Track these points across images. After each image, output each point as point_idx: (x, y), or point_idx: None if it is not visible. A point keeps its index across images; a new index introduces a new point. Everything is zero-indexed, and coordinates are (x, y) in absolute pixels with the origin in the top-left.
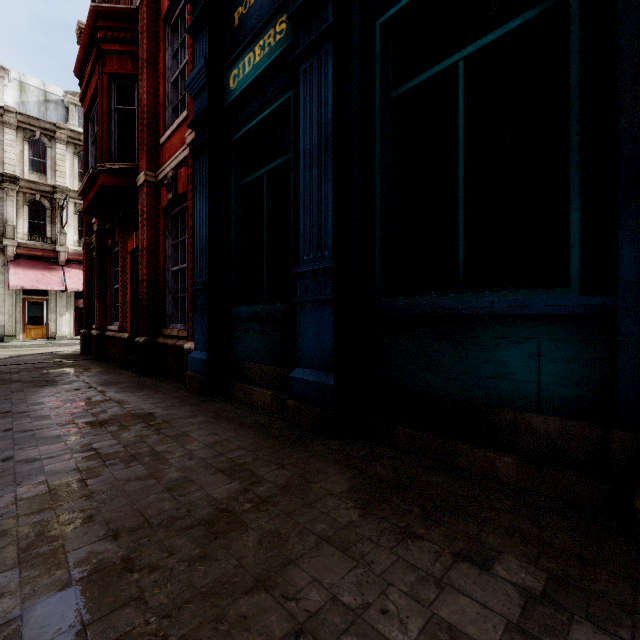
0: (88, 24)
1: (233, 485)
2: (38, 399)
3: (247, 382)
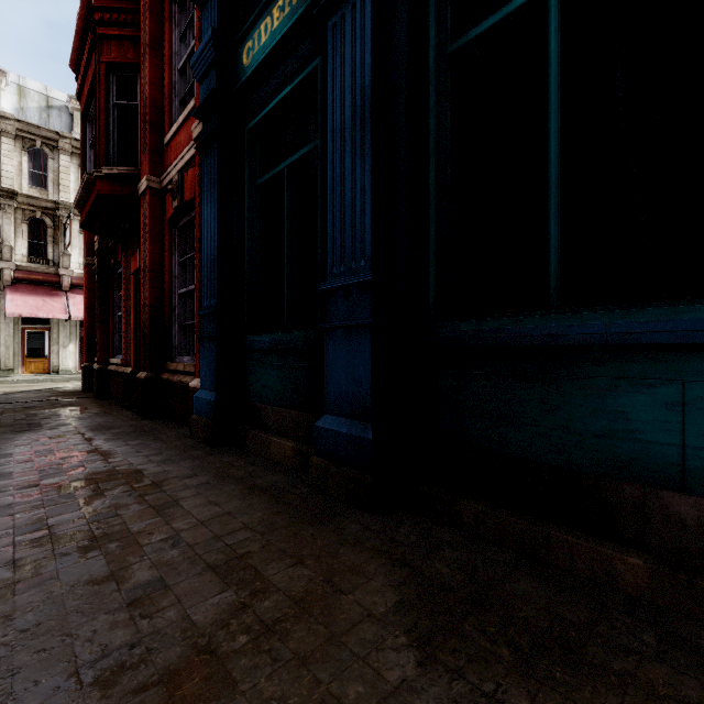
0: (83, 5)
1: (226, 596)
2: (8, 449)
3: (263, 429)
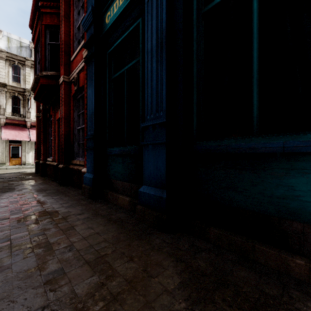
0: None
1: (93, 278)
2: None
3: (115, 191)
